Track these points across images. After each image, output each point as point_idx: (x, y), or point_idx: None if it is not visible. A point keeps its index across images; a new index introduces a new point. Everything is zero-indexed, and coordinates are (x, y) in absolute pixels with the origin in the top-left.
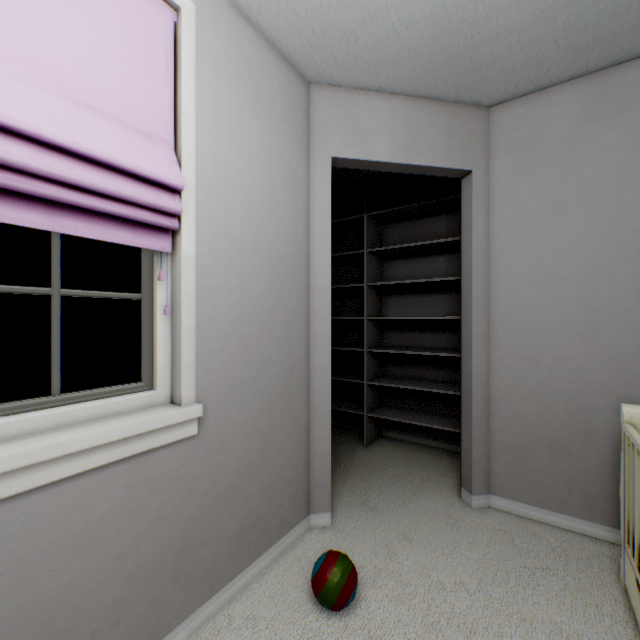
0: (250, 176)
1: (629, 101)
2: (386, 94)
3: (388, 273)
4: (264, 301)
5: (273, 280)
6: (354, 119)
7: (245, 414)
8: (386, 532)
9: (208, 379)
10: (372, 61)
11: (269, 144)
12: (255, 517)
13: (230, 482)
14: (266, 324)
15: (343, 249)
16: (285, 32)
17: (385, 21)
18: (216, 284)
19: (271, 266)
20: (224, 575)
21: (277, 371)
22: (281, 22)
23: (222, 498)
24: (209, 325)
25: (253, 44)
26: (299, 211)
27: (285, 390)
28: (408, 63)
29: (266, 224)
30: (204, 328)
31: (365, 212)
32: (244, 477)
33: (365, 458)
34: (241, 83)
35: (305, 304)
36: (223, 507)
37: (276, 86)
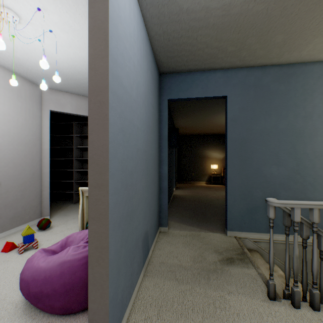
0: (17, 117)
1: None
2: (70, 93)
3: (85, 143)
4: (23, 153)
5: (27, 147)
6: (59, 99)
7: (15, 184)
8: (68, 218)
9: (2, 173)
10: (62, 87)
11: (25, 107)
12: (19, 214)
13: (10, 202)
14: (24, 159)
15: (69, 133)
16: (30, 78)
17: (62, 82)
18: (5, 148)
19: (26, 143)
20: (8, 227)
21: (28, 173)
22: (28, 76)
23: (7, 206)
24: (2, 159)
25: (19, 80)
26: (38, 126)
27: (32, 179)
28: (73, 89)
29: (24, 131)
30: (0, 160)
31: (74, 121)
32: (15, 202)
33: (72, 206)
34: (14, 92)
35: (40, 154)
36: (7, 209)
37: (28, 90)
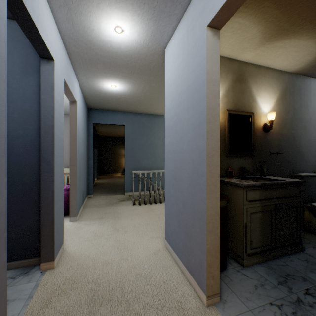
0: None
1: (65, 121)
2: None
3: None
4: None
5: None
6: None
7: None
8: None
9: None
10: None
11: None
12: None
13: None
14: None
15: None
16: None
17: None
18: None
19: None
20: None
21: None
22: None
23: None
24: None
25: None
26: None
27: None
28: None
29: None
30: None
31: None
32: None
33: None
34: None
35: None
36: None
37: None
